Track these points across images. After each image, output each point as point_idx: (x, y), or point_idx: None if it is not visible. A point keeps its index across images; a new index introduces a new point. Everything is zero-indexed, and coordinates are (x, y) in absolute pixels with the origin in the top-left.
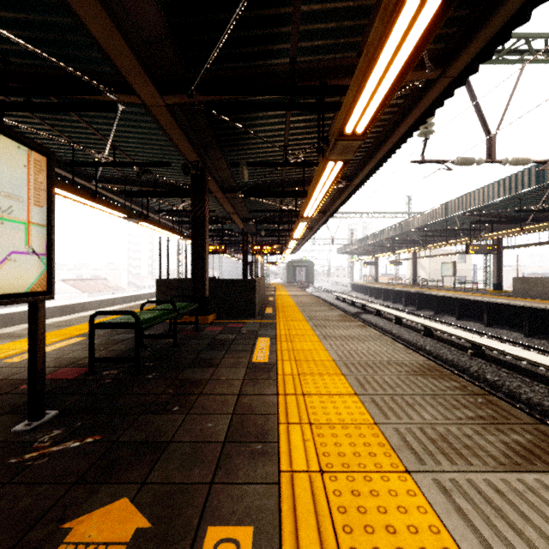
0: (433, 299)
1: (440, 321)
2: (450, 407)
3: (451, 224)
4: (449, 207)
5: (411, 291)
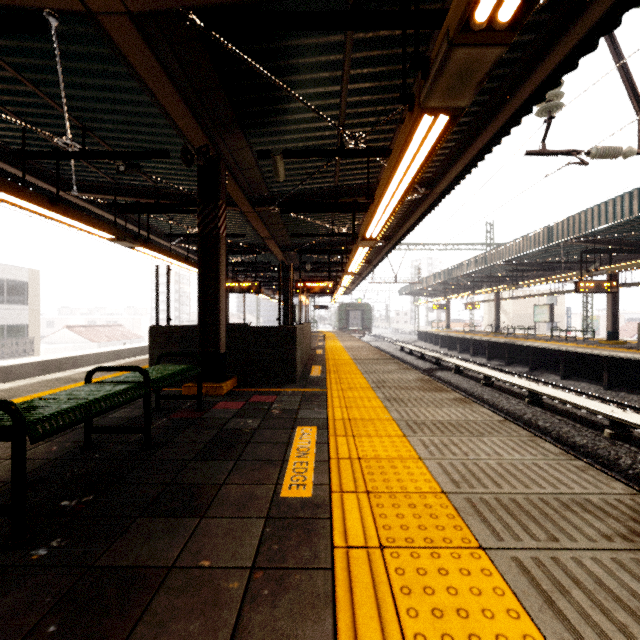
0: (528, 352)
1: (542, 381)
2: None
3: (551, 255)
4: (555, 230)
5: (497, 341)
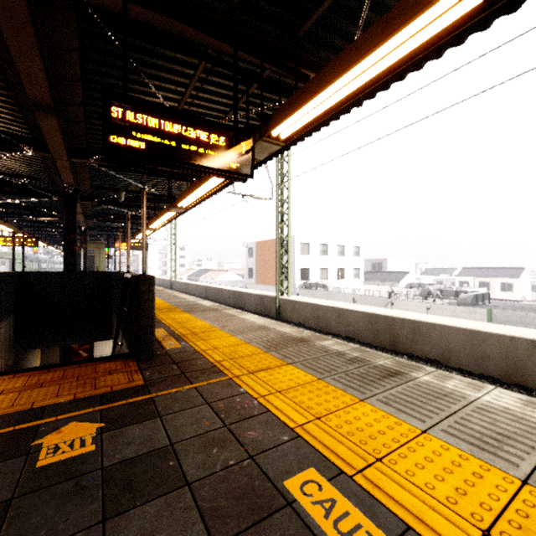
0: None
1: None
2: None
3: None
4: None
5: None
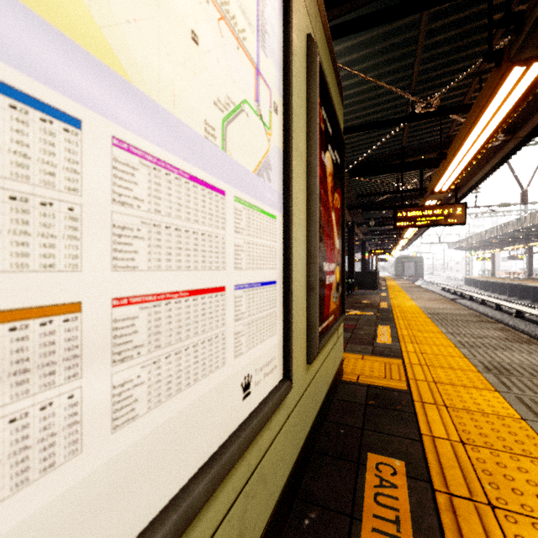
0: (530, 290)
1: (526, 305)
2: (435, 301)
3: None
4: (535, 216)
5: (512, 283)
